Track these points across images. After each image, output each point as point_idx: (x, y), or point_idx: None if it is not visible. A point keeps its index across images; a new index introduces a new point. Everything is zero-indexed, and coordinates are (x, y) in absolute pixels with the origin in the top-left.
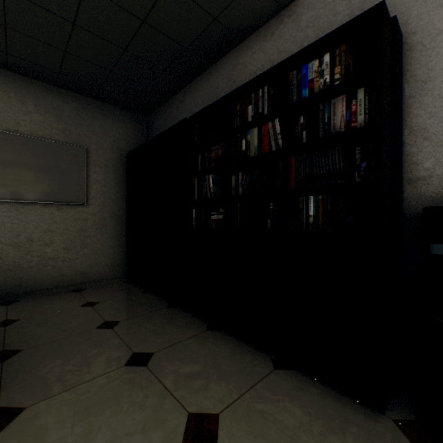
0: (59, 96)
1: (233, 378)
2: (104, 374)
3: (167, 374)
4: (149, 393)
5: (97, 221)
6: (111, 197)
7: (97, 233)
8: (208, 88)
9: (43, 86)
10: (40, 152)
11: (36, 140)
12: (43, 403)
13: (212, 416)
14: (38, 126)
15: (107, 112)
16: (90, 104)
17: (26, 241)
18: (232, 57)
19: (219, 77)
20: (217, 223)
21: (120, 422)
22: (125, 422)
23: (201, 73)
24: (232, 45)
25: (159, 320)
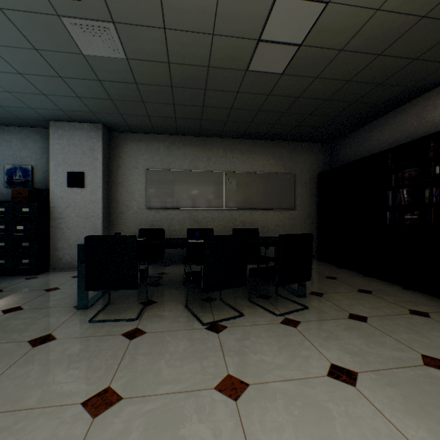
0: (281, 146)
1: (433, 306)
2: (349, 292)
3: (386, 298)
4: (380, 301)
5: (299, 219)
6: (307, 204)
7: (300, 227)
8: (396, 123)
9: (274, 143)
10: (273, 181)
11: (271, 174)
12: (330, 294)
13: (423, 312)
14: (272, 166)
15: (305, 148)
16: (296, 146)
17: (267, 231)
18: (421, 100)
19: (407, 115)
20: (411, 221)
21: (372, 304)
22: (375, 304)
23: (388, 112)
24: (421, 93)
25: (363, 281)
